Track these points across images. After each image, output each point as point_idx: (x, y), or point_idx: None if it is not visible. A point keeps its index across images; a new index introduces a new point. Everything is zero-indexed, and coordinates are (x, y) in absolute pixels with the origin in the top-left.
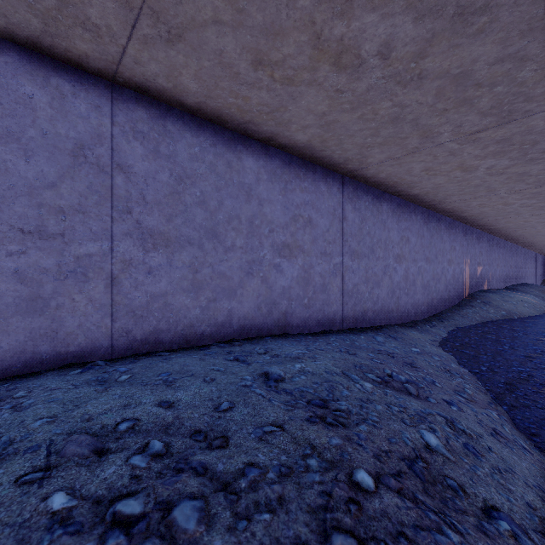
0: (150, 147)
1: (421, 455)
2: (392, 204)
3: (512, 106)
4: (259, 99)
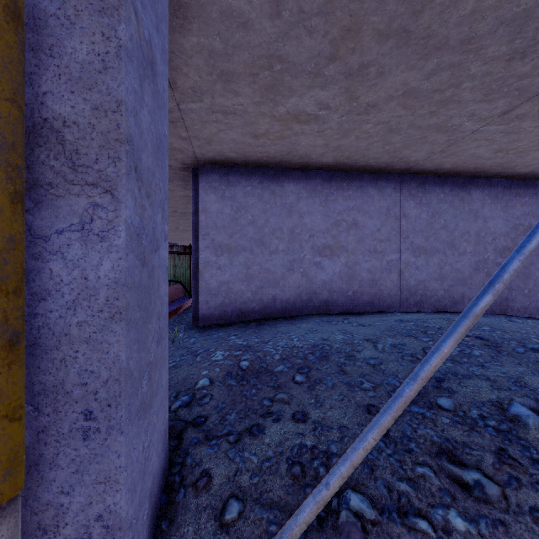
0: (417, 201)
1: None
2: None
3: None
4: (492, 162)
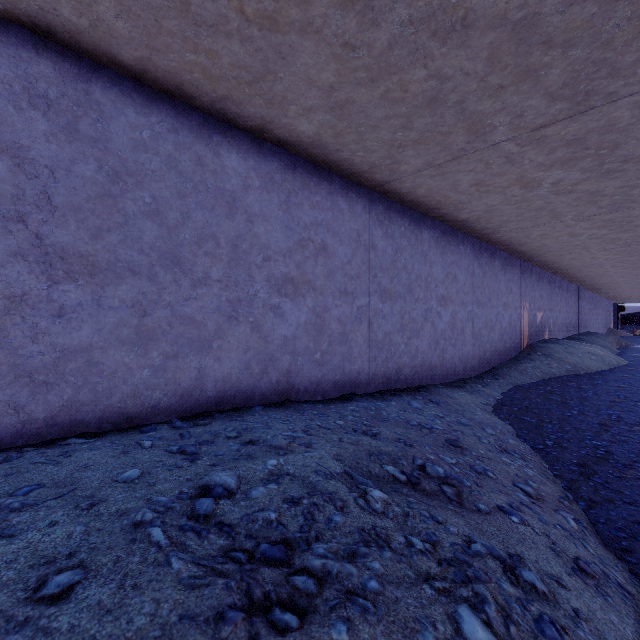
0: (61, 122)
1: None
2: (435, 232)
3: (591, 83)
4: (231, 56)
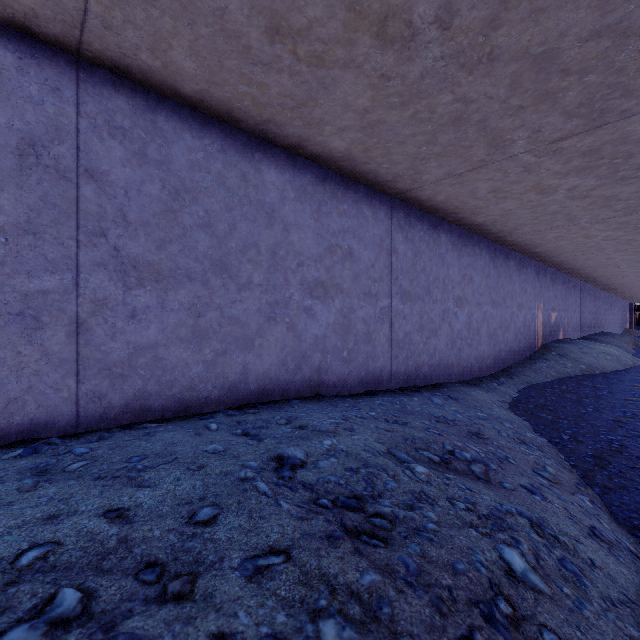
0: (133, 149)
1: (503, 590)
2: (452, 235)
3: (605, 103)
4: (279, 87)
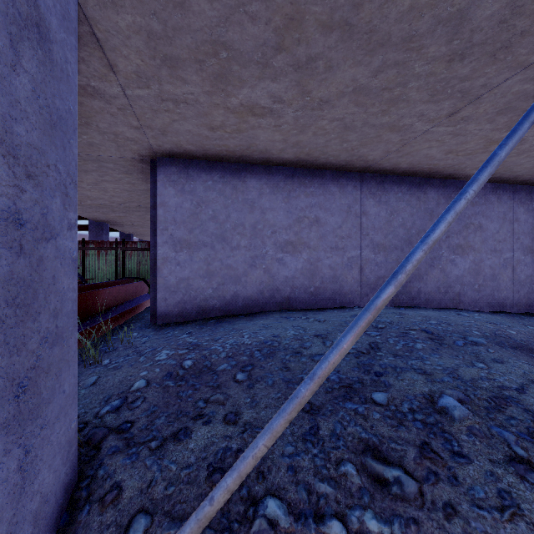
0: (376, 200)
1: None
2: None
3: None
4: (445, 163)
